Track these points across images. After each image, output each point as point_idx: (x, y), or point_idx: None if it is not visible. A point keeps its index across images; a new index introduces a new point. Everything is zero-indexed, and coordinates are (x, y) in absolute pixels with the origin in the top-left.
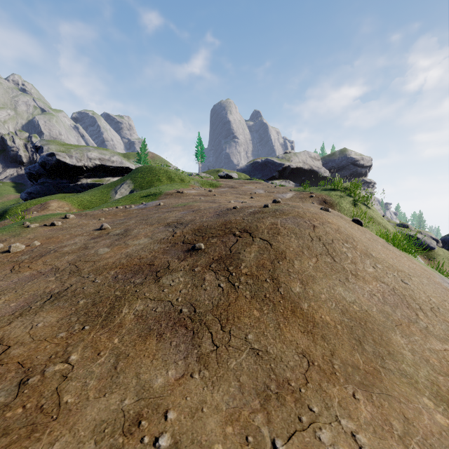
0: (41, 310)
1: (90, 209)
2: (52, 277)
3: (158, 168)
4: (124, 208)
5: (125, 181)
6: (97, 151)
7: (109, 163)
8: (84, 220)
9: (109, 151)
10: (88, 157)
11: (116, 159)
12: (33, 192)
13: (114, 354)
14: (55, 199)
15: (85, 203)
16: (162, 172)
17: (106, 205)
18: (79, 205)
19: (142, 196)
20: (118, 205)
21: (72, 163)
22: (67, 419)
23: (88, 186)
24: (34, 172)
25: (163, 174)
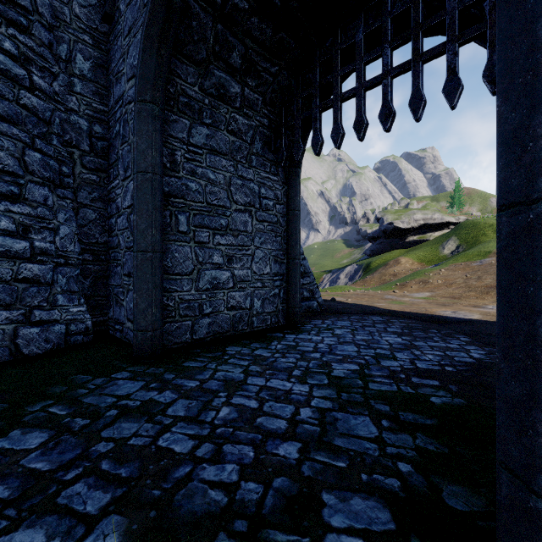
0: (468, 292)
1: (441, 265)
2: (463, 288)
3: (483, 222)
4: (466, 264)
5: (450, 238)
6: (420, 213)
7: (430, 221)
8: (450, 272)
9: (429, 210)
10: (414, 219)
11: (436, 217)
12: (374, 250)
13: (491, 297)
14: (401, 256)
15: (421, 258)
16: (487, 227)
17: (450, 262)
18: (417, 260)
19: (474, 255)
20: (459, 262)
21: (404, 227)
22: (487, 299)
23: (414, 242)
24: (375, 235)
25: (488, 228)
